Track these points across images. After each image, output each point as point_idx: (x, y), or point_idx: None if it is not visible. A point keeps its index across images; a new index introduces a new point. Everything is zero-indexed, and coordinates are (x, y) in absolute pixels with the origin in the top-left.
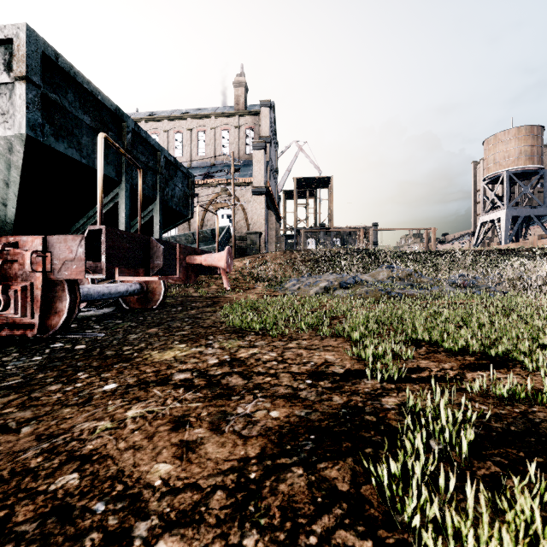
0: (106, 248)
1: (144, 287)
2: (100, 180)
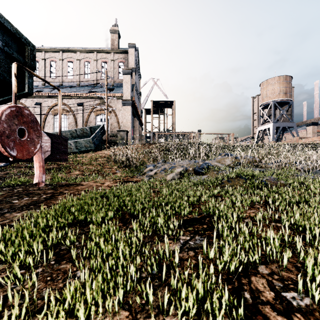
0: None
1: None
2: None
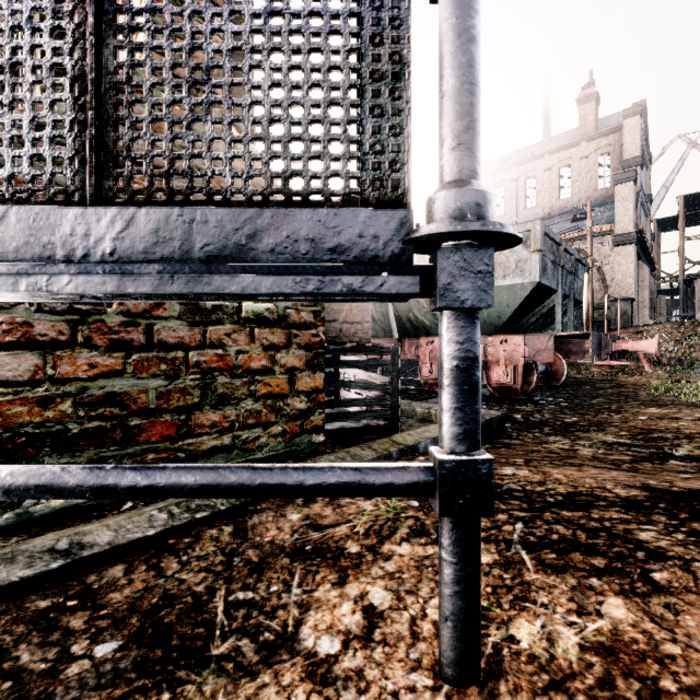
0: (592, 344)
1: (548, 368)
2: (585, 303)
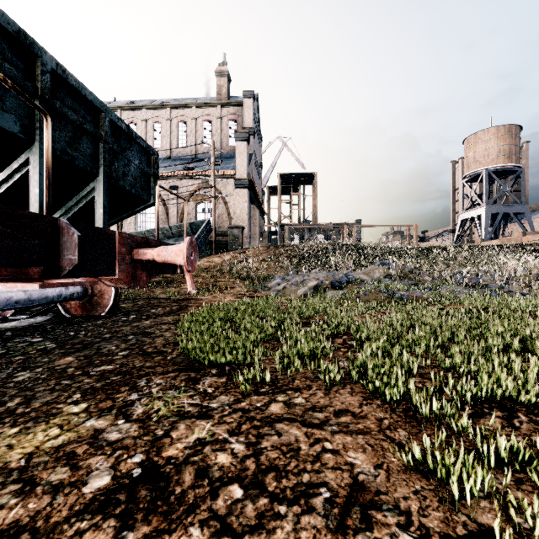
0: None
1: (89, 289)
2: None
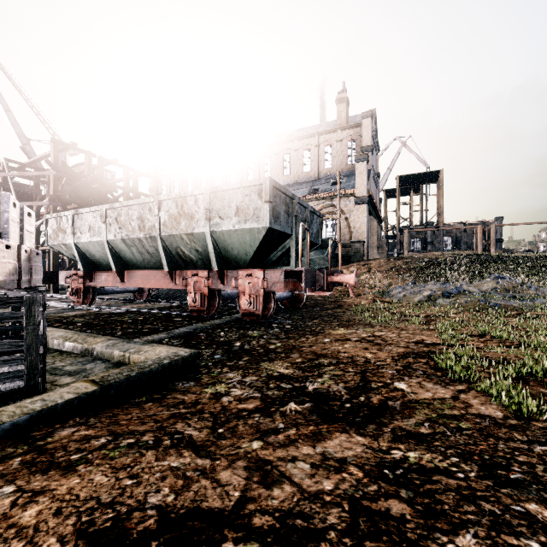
0: (304, 279)
1: (294, 294)
2: (300, 246)
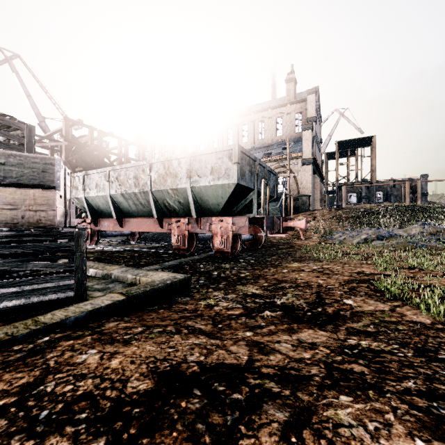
0: (265, 224)
1: (254, 237)
2: (262, 198)
